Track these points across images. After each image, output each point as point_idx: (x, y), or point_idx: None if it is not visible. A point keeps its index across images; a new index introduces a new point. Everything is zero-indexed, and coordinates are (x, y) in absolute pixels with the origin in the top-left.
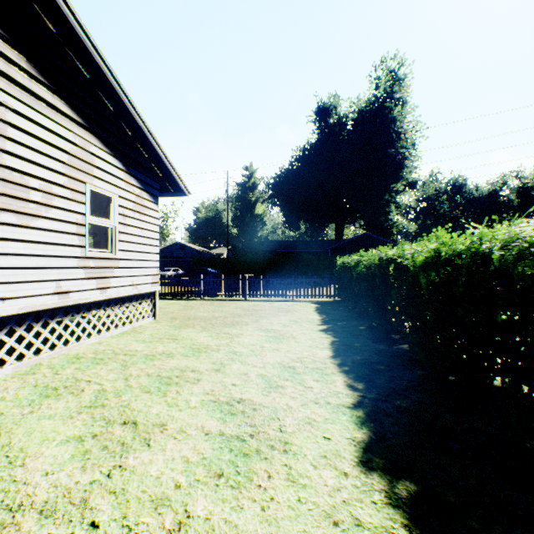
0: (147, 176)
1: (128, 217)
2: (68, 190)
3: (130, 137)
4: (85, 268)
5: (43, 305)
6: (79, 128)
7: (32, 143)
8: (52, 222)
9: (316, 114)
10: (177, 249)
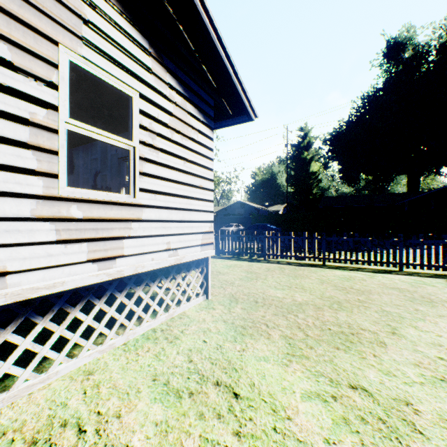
0: (193, 80)
1: (159, 136)
2: None
3: (163, 4)
4: (56, 220)
5: None
6: None
7: None
8: None
9: (384, 53)
10: (238, 208)
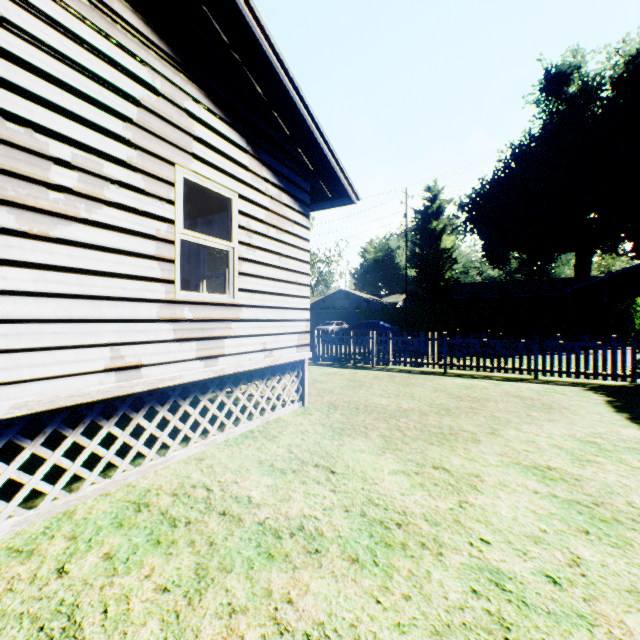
0: (289, 168)
1: (255, 233)
2: (137, 174)
3: (260, 97)
4: (174, 321)
5: (75, 396)
6: (162, 62)
7: (54, 69)
8: (103, 232)
9: (542, 87)
10: (340, 298)
